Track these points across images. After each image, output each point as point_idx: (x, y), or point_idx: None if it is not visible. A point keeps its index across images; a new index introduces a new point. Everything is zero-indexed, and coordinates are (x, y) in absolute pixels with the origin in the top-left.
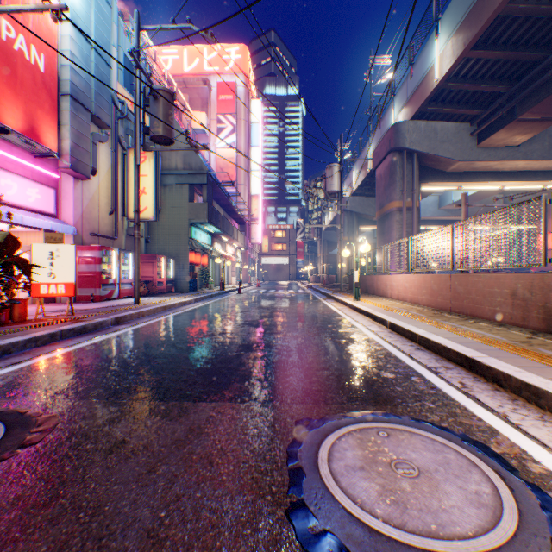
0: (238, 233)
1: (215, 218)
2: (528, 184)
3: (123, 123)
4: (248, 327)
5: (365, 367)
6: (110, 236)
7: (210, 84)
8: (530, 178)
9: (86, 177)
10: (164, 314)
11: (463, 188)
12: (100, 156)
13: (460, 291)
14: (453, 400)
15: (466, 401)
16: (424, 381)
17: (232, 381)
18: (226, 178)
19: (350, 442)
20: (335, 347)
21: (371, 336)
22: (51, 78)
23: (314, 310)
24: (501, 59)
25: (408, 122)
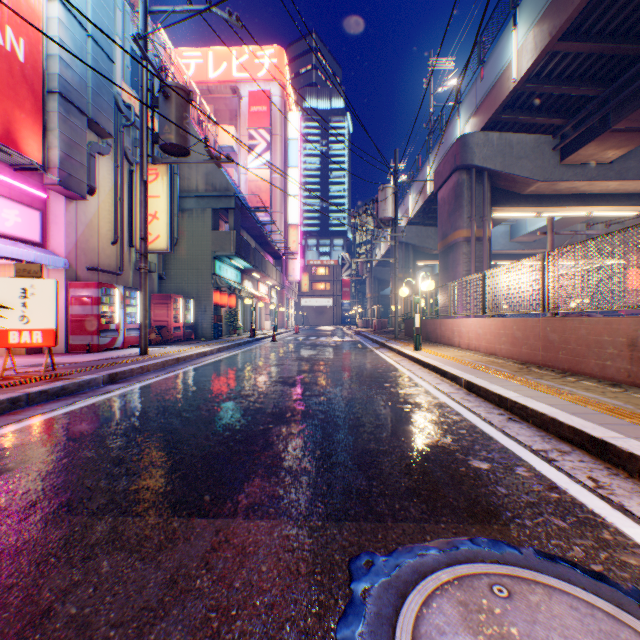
0: (273, 269)
1: (244, 250)
2: (620, 209)
3: (130, 132)
4: (282, 386)
5: (444, 451)
6: (113, 271)
7: (240, 92)
8: (623, 202)
9: (81, 196)
10: (176, 368)
11: (543, 214)
12: (100, 172)
13: (553, 340)
14: (592, 513)
15: (612, 515)
16: (536, 476)
17: (252, 477)
18: (259, 204)
19: (448, 614)
20: (398, 416)
21: (443, 400)
22: (33, 71)
23: (365, 363)
24: (595, 53)
25: (477, 134)
